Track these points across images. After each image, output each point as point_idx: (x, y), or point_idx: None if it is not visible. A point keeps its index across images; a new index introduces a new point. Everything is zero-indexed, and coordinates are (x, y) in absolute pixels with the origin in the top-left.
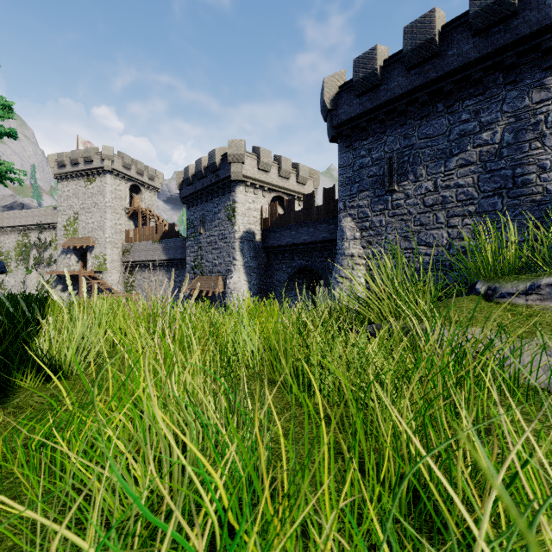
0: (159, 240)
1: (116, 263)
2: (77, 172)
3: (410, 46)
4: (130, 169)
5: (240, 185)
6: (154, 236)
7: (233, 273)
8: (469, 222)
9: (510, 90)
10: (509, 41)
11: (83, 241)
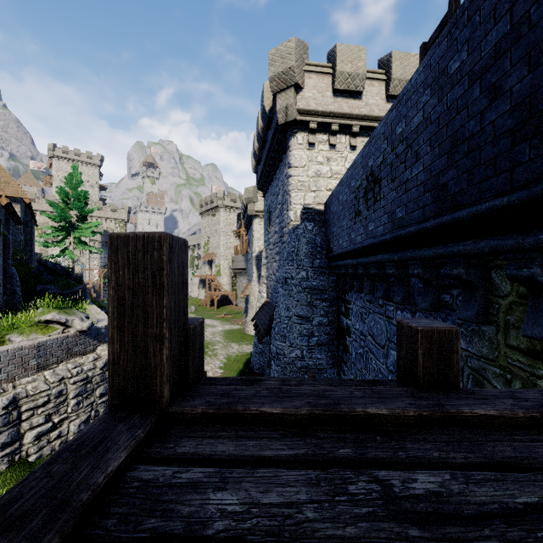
0: (244, 254)
1: (226, 270)
2: (208, 210)
3: (256, 136)
4: (237, 202)
5: (255, 218)
6: (244, 251)
7: (252, 282)
8: (278, 259)
9: (282, 165)
10: (272, 136)
11: (210, 256)
